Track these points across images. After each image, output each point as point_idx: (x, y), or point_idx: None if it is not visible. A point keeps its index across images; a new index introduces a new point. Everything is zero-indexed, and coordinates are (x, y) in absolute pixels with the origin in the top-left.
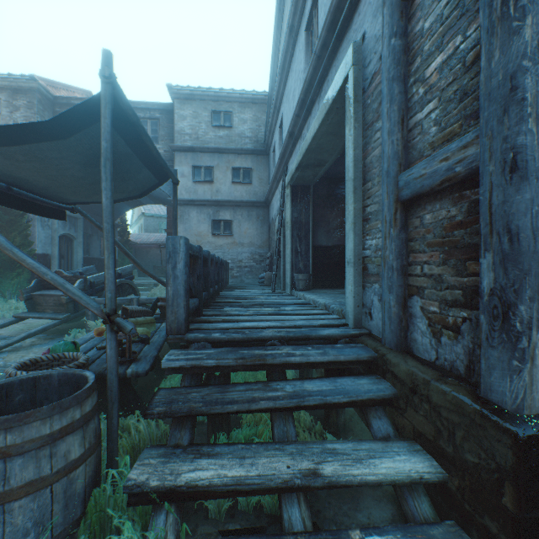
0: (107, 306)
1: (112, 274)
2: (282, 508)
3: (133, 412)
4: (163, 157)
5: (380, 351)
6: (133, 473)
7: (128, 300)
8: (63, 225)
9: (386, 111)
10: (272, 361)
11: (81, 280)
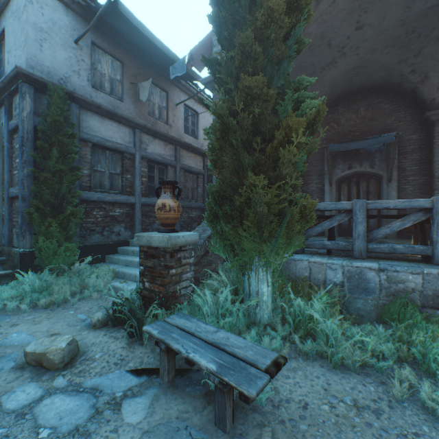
0: None
1: None
2: None
3: None
4: None
5: (3, 248)
6: None
7: None
8: None
9: (6, 165)
10: None
11: None
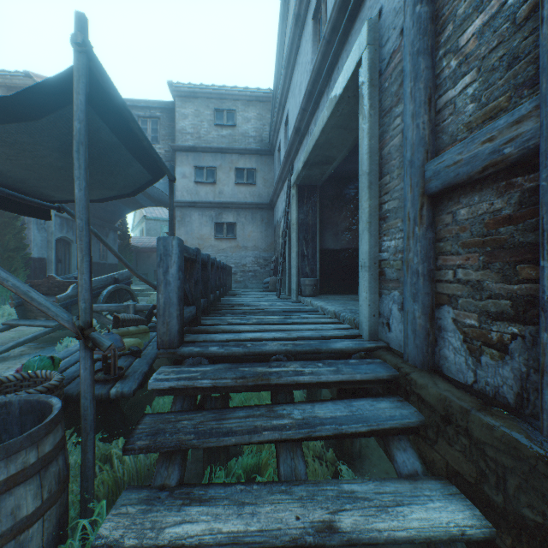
0: (80, 319)
1: (86, 281)
2: None
3: (120, 435)
4: (164, 158)
5: (402, 369)
6: (105, 528)
7: (124, 306)
8: (60, 228)
9: (410, 91)
10: (277, 381)
11: (74, 286)
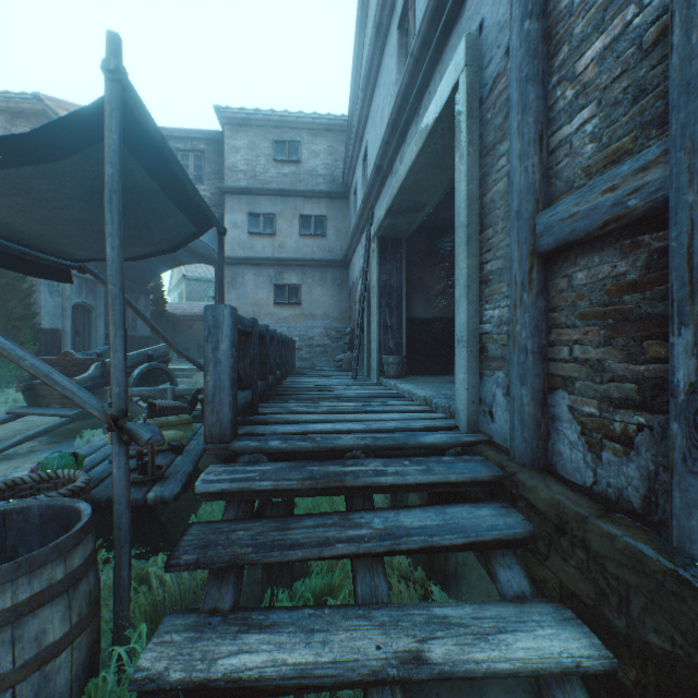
0: (113, 406)
1: (121, 360)
2: None
3: (159, 550)
4: (210, 202)
5: (507, 468)
6: (146, 658)
7: (160, 390)
8: (78, 291)
9: (517, 126)
10: (353, 483)
11: (97, 364)
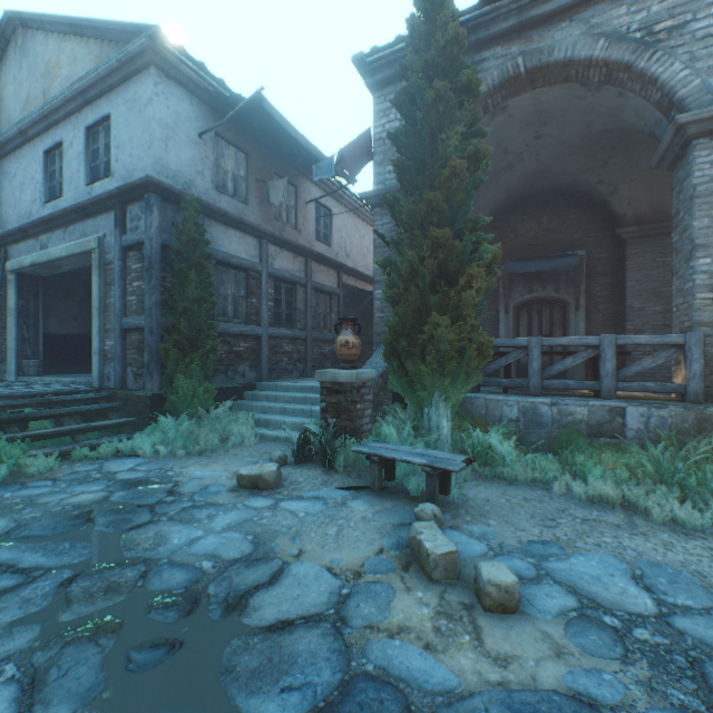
0: None
1: None
2: (76, 439)
3: None
4: None
5: (115, 391)
6: (6, 436)
7: None
8: None
9: (118, 289)
10: (57, 400)
11: None
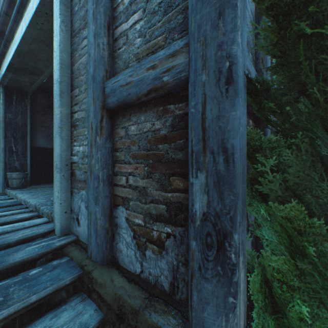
0: None
1: None
2: None
3: None
4: None
5: (86, 268)
6: None
7: None
8: None
9: (93, 12)
10: None
11: None
